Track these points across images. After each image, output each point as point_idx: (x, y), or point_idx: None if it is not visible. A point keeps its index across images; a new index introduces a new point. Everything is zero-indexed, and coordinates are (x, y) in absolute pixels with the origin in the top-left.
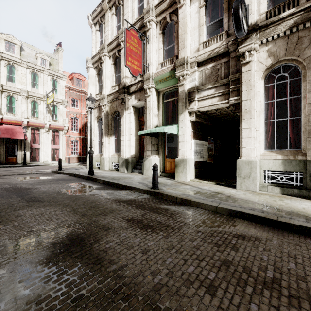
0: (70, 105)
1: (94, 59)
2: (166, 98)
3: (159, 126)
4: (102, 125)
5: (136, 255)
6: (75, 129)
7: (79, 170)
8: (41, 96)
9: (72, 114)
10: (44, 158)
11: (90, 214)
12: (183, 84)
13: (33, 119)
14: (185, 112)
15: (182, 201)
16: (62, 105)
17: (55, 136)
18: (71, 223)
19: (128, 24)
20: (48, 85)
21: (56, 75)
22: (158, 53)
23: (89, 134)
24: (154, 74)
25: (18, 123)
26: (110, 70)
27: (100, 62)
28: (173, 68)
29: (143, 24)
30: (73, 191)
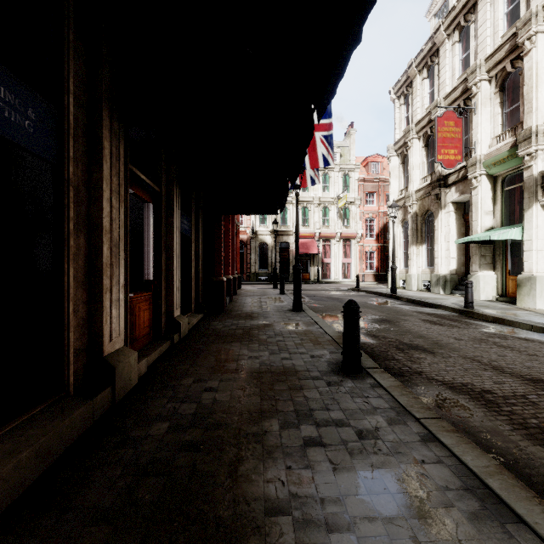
0: (364, 203)
1: (397, 144)
2: (510, 184)
3: (496, 227)
4: (408, 231)
5: (421, 328)
6: (370, 235)
7: (379, 289)
8: (332, 200)
9: (366, 215)
10: (335, 274)
11: (393, 314)
12: (530, 166)
13: (324, 229)
14: (534, 207)
15: (495, 320)
16: (355, 205)
17: (346, 247)
18: (381, 315)
19: (445, 89)
20: (339, 184)
21: (347, 168)
22: (493, 122)
23: (391, 244)
24: (483, 156)
25: (311, 236)
26: (419, 156)
27: (405, 147)
28: (514, 144)
29: (467, 87)
30: (377, 303)
